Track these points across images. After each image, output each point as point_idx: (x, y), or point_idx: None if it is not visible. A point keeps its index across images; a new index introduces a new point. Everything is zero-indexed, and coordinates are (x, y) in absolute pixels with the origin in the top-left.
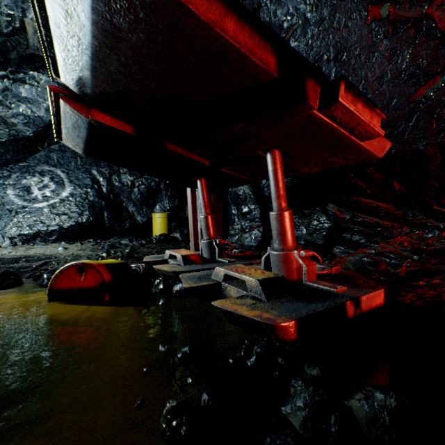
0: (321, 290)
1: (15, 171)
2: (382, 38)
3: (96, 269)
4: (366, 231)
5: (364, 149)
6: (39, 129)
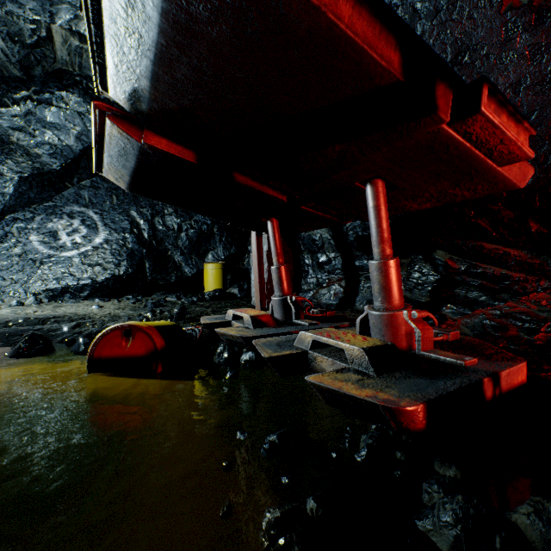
0: (444, 363)
1: (39, 212)
2: (520, 31)
3: (146, 333)
4: (488, 286)
5: (502, 177)
6: (67, 161)
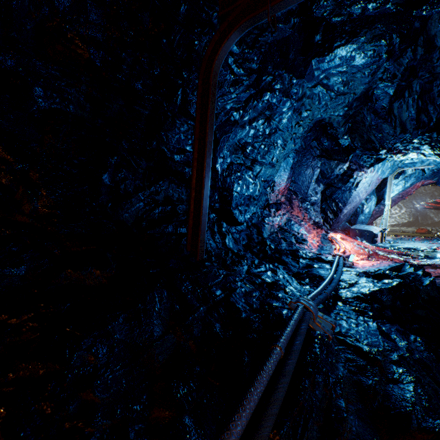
0: None
1: None
2: None
3: (424, 229)
4: None
5: None
6: None
